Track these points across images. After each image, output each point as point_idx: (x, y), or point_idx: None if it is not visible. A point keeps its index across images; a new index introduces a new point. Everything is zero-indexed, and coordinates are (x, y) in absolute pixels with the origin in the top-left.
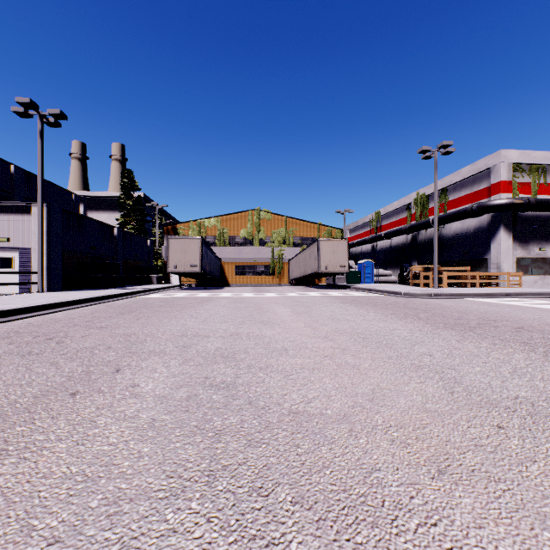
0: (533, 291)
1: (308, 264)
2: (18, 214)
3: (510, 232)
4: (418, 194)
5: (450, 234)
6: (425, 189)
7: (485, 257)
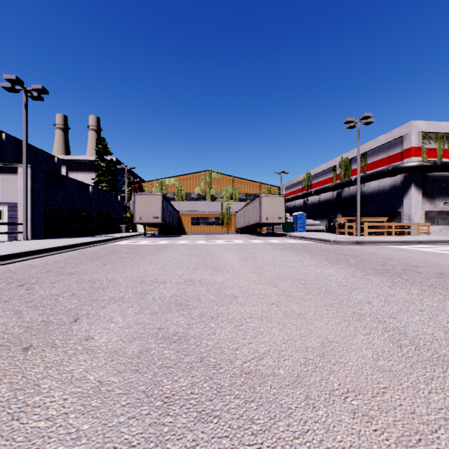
0: (441, 239)
1: (251, 216)
2: (6, 174)
3: (419, 189)
4: (342, 158)
5: (369, 191)
6: (348, 154)
7: (398, 210)
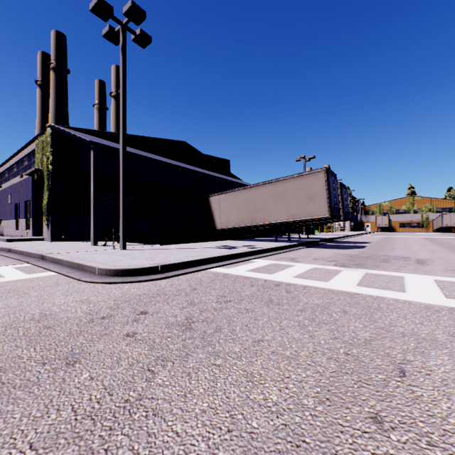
0: None
1: (439, 223)
2: None
3: None
4: None
5: None
6: None
7: None
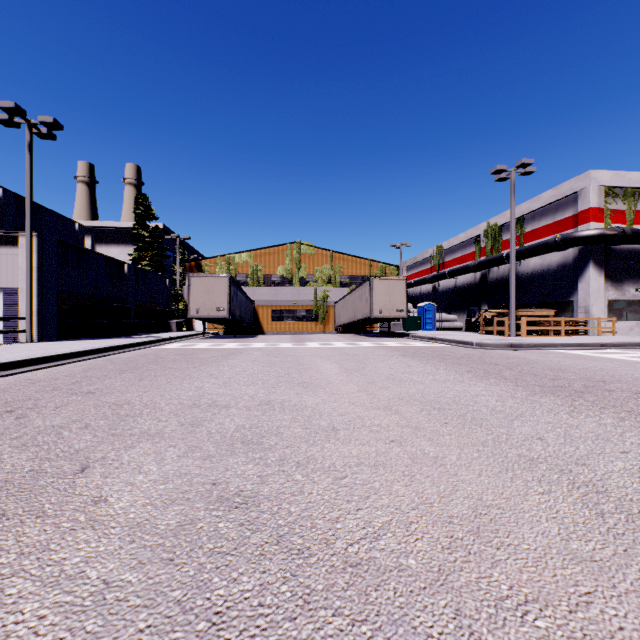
0: (633, 341)
1: (358, 307)
2: (2, 246)
3: (600, 269)
4: (488, 224)
5: (528, 271)
6: (497, 218)
7: (570, 299)
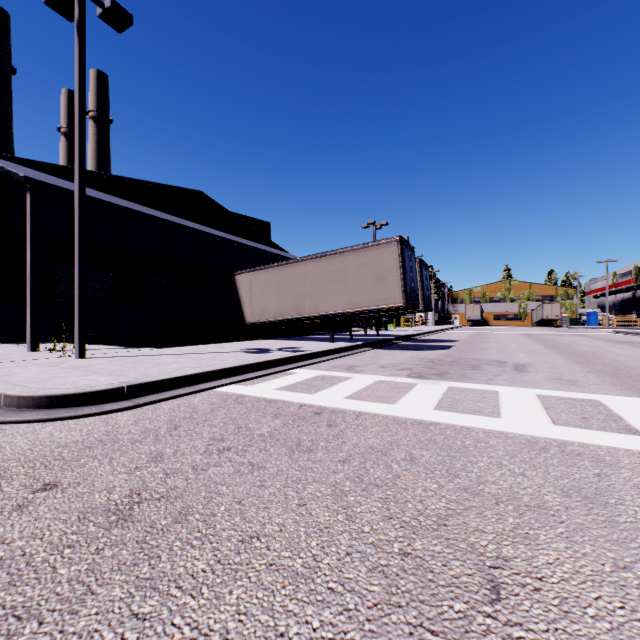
0: None
1: (539, 314)
2: None
3: None
4: (634, 266)
5: None
6: (637, 263)
7: None
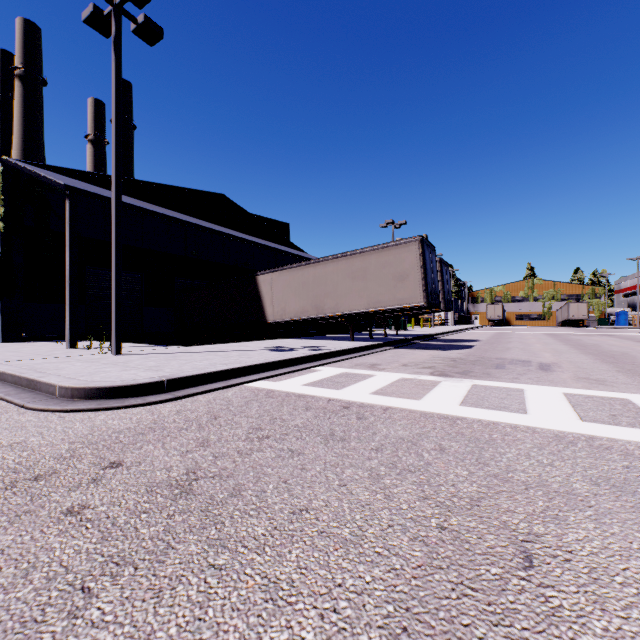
0: None
1: (564, 314)
2: None
3: None
4: None
5: None
6: None
7: None
